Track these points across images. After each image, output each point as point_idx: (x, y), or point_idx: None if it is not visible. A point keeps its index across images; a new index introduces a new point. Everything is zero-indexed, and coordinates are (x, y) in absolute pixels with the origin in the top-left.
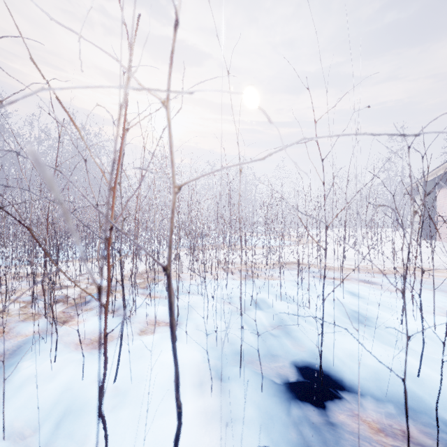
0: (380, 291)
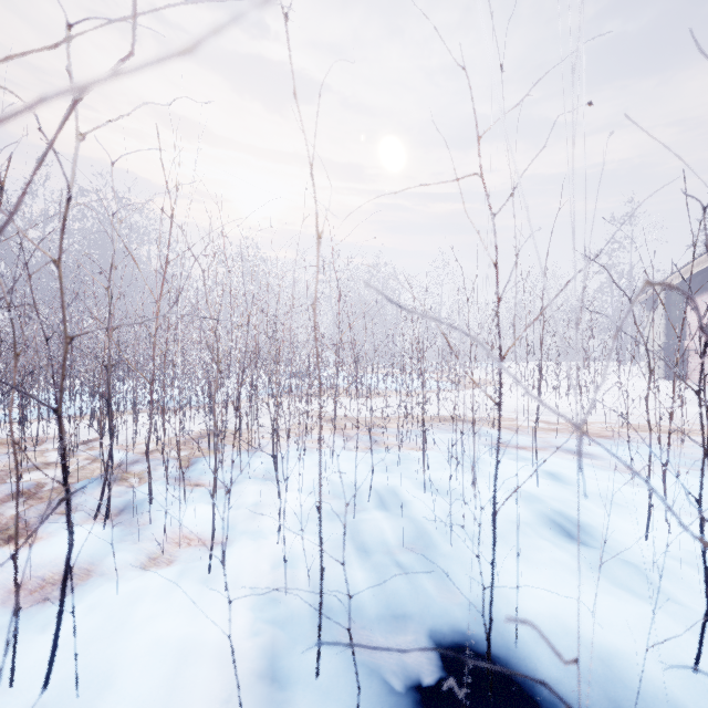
0: (602, 472)
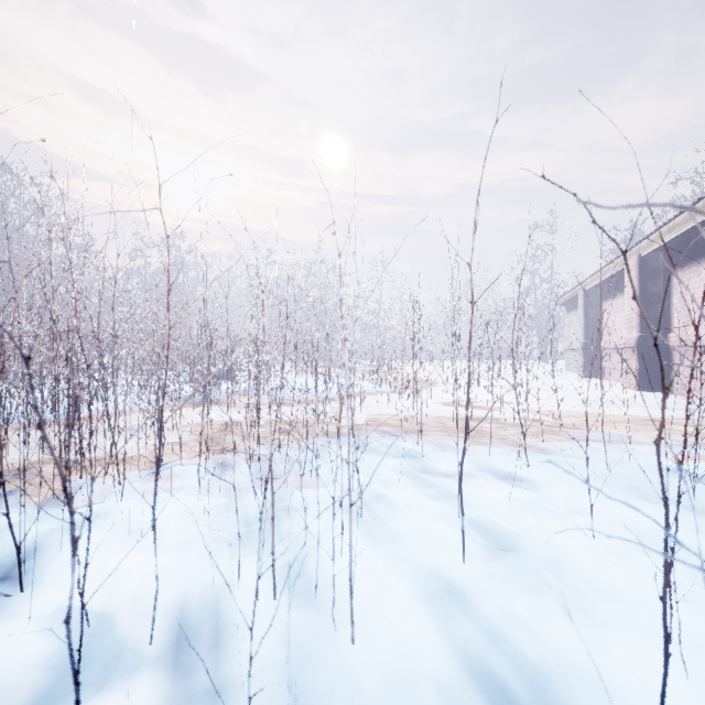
0: (550, 519)
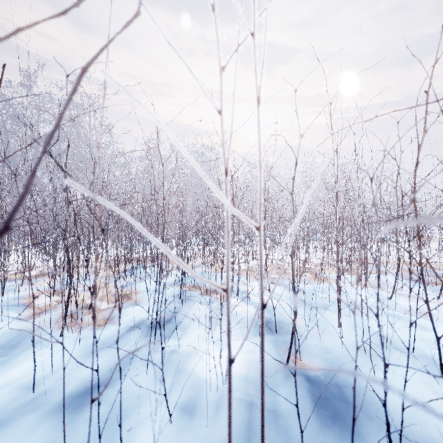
0: None
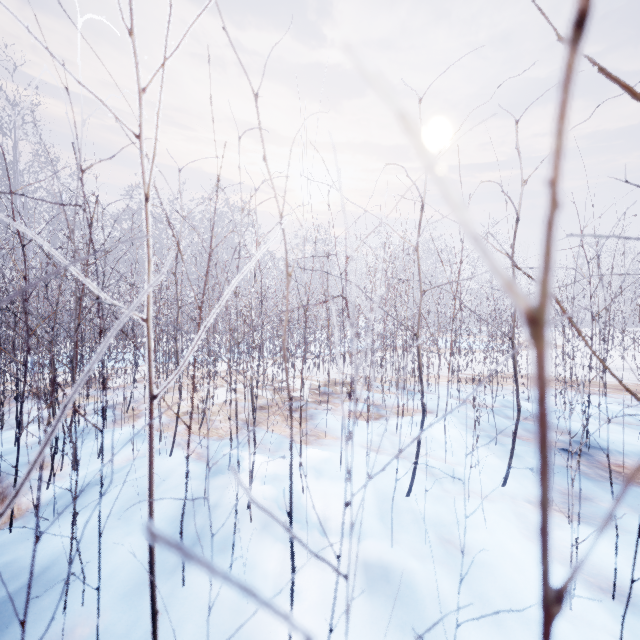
0: None
